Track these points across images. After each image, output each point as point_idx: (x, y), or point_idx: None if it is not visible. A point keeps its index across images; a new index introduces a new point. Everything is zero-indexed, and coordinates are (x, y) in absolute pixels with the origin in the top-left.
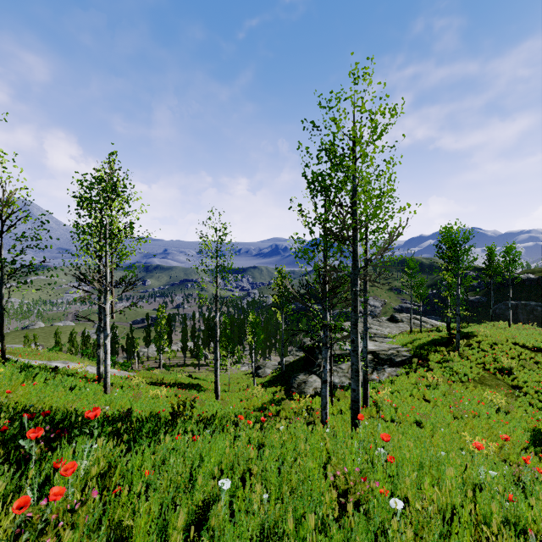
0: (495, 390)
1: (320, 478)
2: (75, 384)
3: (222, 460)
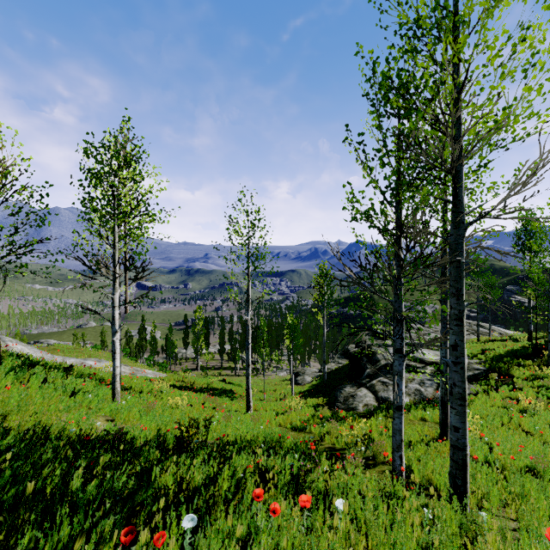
0: None
1: None
2: (80, 388)
3: None
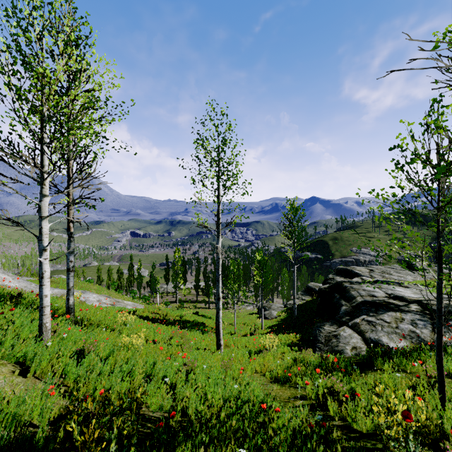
0: None
1: None
2: None
3: None
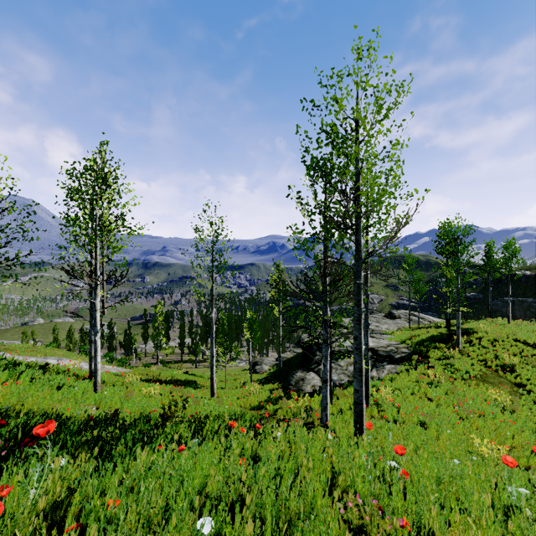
0: (498, 388)
1: (326, 504)
2: (64, 383)
3: (208, 480)
